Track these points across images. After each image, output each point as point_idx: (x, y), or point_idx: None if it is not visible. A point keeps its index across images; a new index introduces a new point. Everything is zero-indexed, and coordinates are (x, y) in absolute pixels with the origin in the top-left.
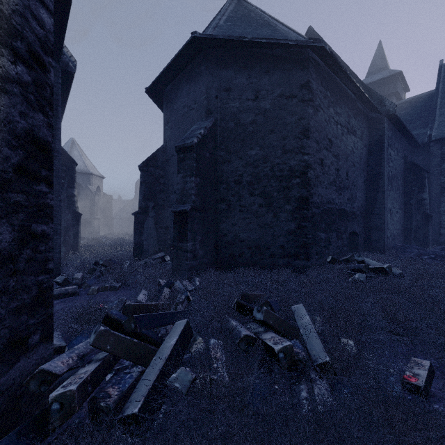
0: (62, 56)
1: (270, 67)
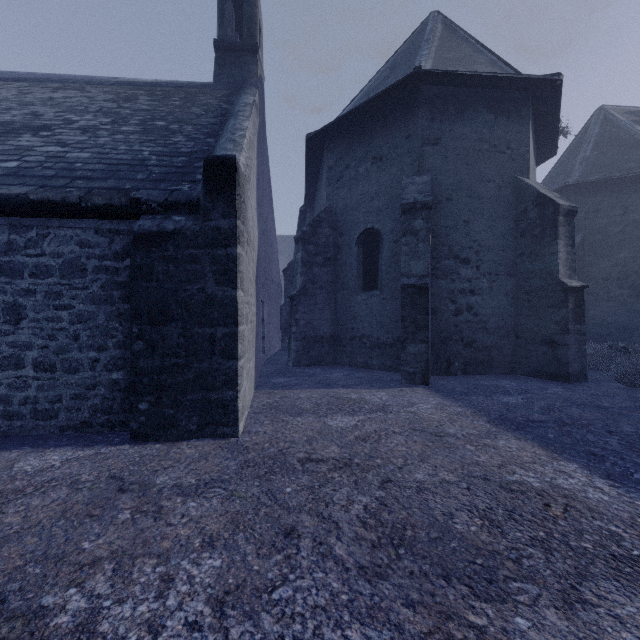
0: None
1: (639, 187)
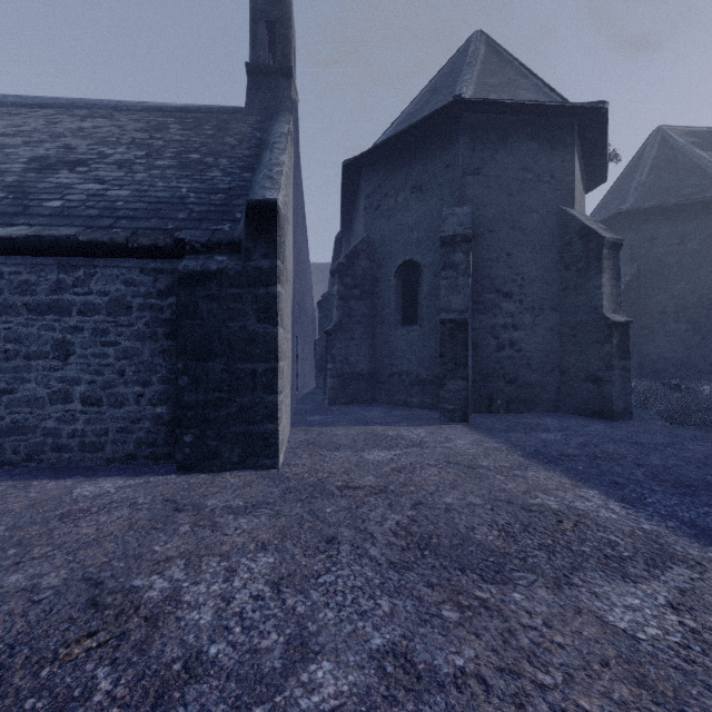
0: None
1: (698, 214)
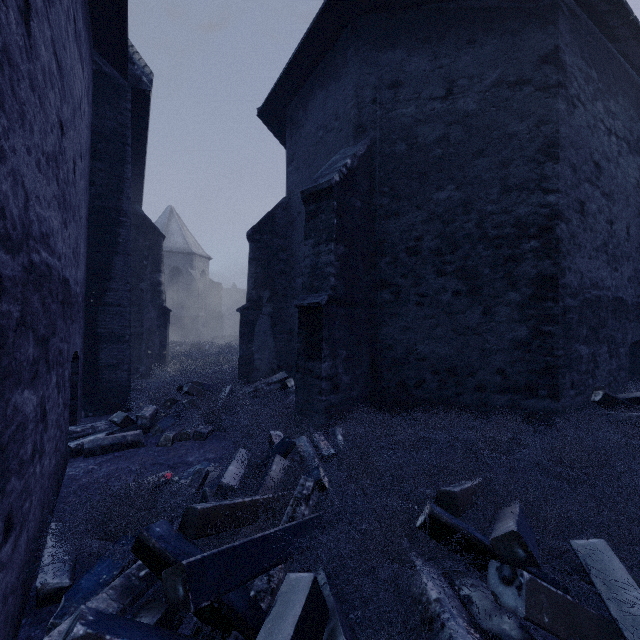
0: (131, 67)
1: (477, 33)
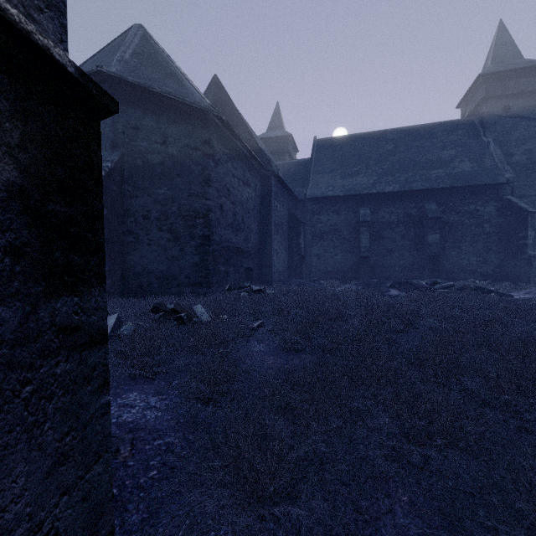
0: None
1: (178, 119)
